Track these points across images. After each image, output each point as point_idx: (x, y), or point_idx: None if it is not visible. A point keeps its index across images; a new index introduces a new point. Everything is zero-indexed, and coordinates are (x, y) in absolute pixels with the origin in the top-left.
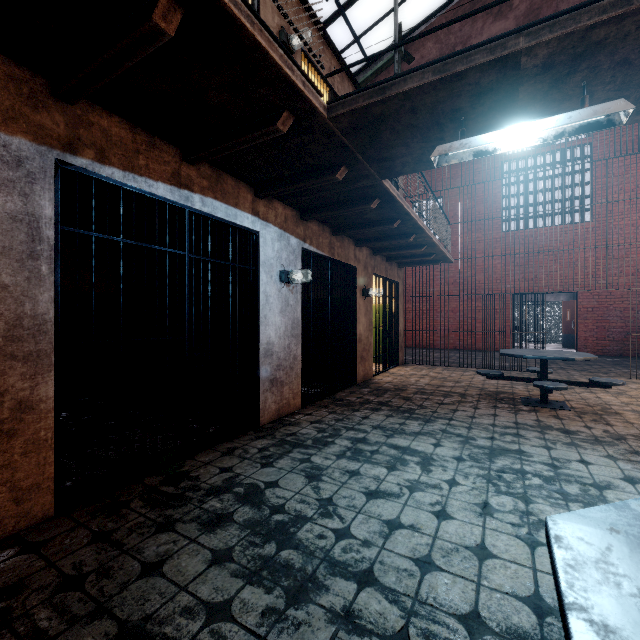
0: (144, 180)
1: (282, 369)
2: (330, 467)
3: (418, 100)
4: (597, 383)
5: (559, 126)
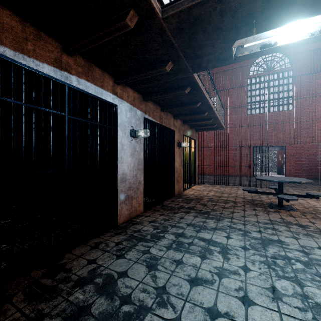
0: (32, 60)
1: (132, 189)
2: (163, 257)
3: (226, 3)
4: (312, 195)
5: None
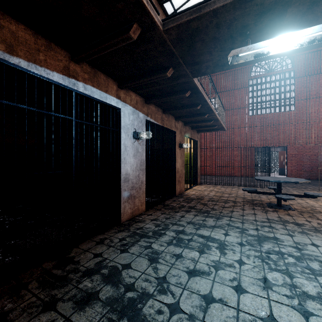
0: (43, 69)
1: (134, 189)
2: (163, 252)
3: (222, 17)
4: (309, 195)
5: (315, 33)
